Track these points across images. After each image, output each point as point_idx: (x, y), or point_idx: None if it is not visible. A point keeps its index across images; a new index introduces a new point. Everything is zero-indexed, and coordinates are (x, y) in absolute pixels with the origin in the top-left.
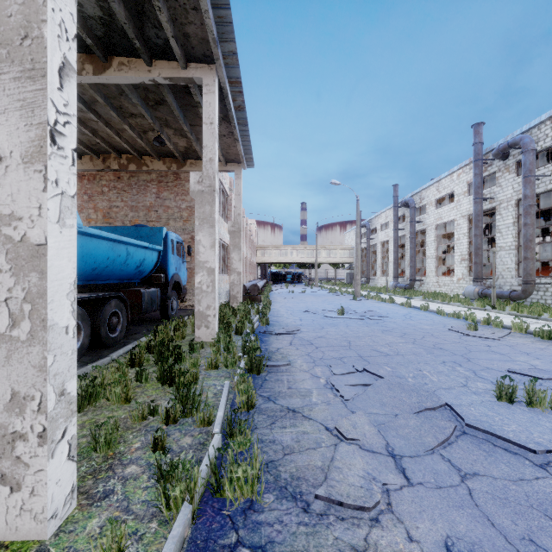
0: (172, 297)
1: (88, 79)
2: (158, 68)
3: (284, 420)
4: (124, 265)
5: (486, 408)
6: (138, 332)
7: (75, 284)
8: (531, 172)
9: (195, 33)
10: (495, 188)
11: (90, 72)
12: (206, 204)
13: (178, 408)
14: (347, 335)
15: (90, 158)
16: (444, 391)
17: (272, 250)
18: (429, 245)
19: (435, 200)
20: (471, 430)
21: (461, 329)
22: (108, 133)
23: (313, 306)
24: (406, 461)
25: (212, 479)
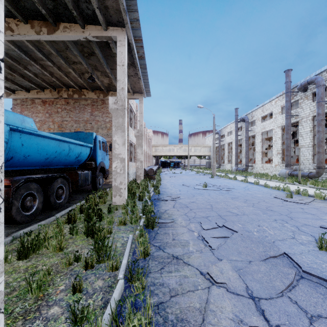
0: (100, 177)
1: (44, 37)
2: (88, 30)
3: (170, 266)
4: (67, 156)
5: (313, 256)
6: (76, 199)
7: (2, 168)
8: (322, 99)
9: (112, 5)
10: (299, 109)
11: (45, 32)
12: (119, 117)
13: (94, 257)
14: (209, 201)
15: (49, 90)
16: (280, 242)
17: (162, 148)
18: (257, 144)
19: (261, 117)
20: (306, 275)
21: (281, 196)
22: (60, 74)
23: (187, 182)
24: (264, 304)
25: (113, 325)
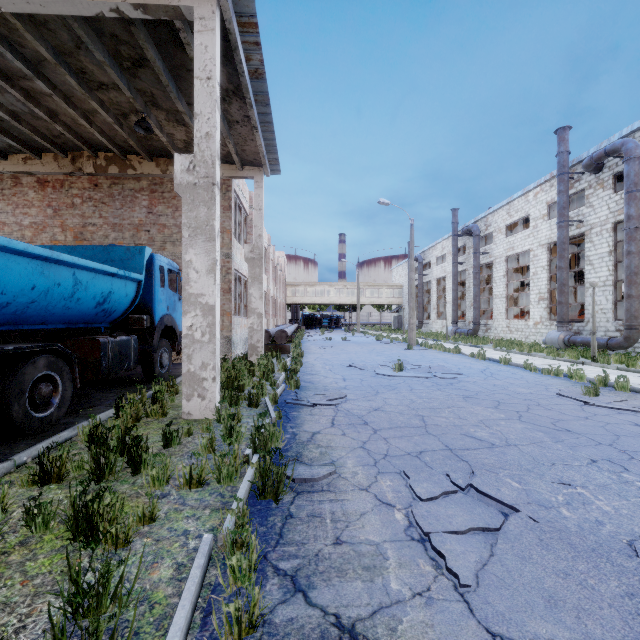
0: (163, 349)
1: (11, 5)
2: None
3: None
4: (71, 300)
5: None
6: (98, 404)
7: None
8: (637, 185)
9: None
10: (584, 209)
11: None
12: (200, 205)
13: None
14: (415, 406)
15: (53, 156)
16: None
17: (305, 288)
18: (498, 281)
19: (504, 226)
20: None
21: (573, 393)
22: (73, 117)
23: (358, 358)
24: None
25: None
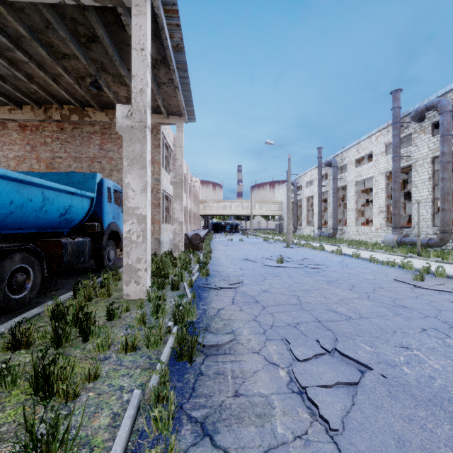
0: (110, 247)
1: None
2: None
3: None
4: (41, 211)
5: None
6: (61, 287)
7: None
8: (449, 131)
9: None
10: (411, 148)
11: None
12: (136, 142)
13: None
14: (293, 289)
15: (31, 108)
16: None
17: (214, 204)
18: (350, 199)
19: (355, 160)
20: None
21: (405, 279)
22: (44, 79)
23: (251, 254)
24: None
25: None
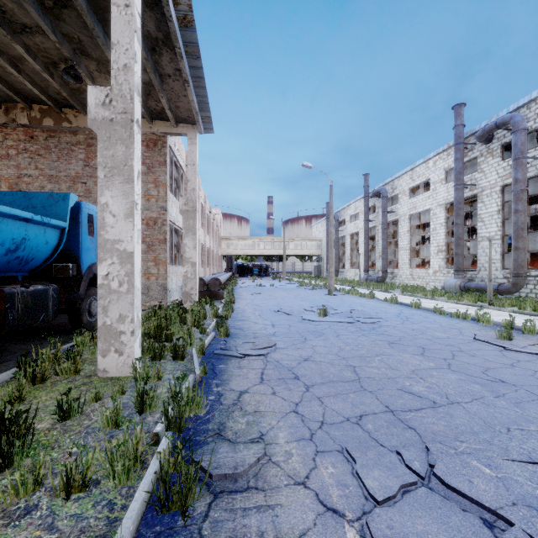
0: (92, 297)
1: None
2: None
3: None
4: None
5: None
6: (7, 359)
7: None
8: (523, 153)
9: None
10: (477, 174)
11: None
12: (118, 143)
13: None
14: (345, 355)
15: None
16: None
17: (239, 242)
18: (402, 236)
19: (408, 189)
20: None
21: (487, 337)
22: (0, 64)
23: (285, 304)
24: None
25: None
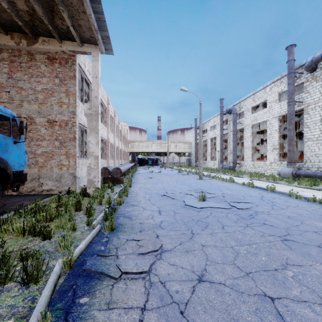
0: None
1: None
2: None
3: None
4: None
5: None
6: None
7: None
8: None
9: None
10: (303, 94)
11: None
12: None
13: None
14: (246, 267)
15: None
16: None
17: (139, 143)
18: (247, 139)
19: (251, 107)
20: None
21: None
22: None
23: (169, 187)
24: None
25: None
